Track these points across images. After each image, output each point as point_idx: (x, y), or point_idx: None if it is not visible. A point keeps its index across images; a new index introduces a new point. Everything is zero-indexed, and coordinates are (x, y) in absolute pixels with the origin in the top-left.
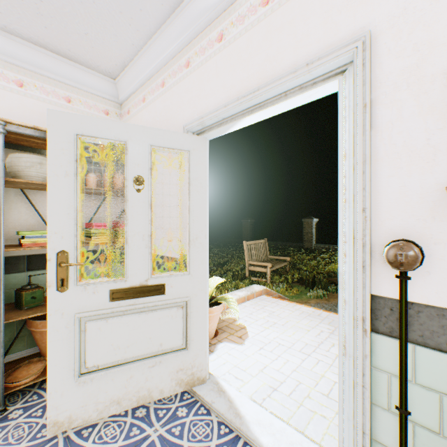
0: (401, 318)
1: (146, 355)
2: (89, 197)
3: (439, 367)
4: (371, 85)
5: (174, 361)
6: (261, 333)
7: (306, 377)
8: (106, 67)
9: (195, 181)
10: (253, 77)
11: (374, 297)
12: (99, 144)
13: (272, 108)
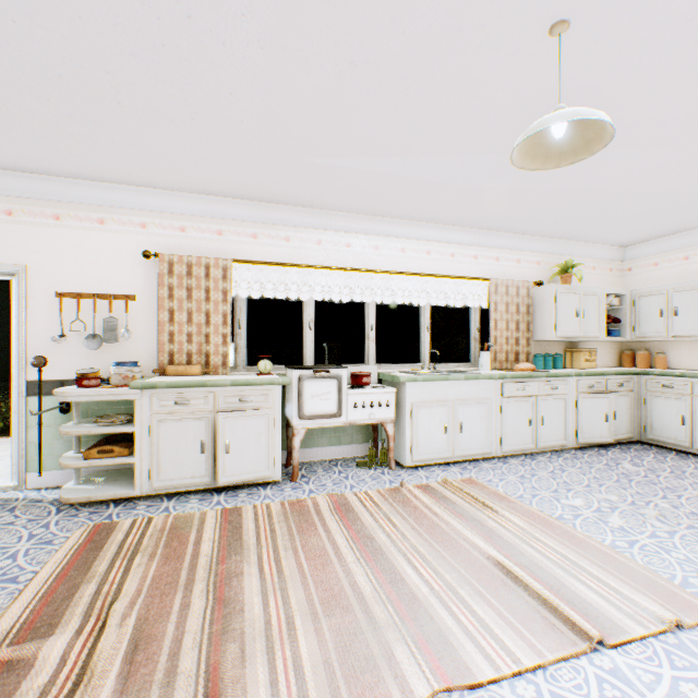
0: (41, 387)
1: None
2: None
3: (54, 401)
4: (29, 289)
5: None
6: None
7: None
8: None
9: None
10: None
11: (30, 381)
12: None
13: None
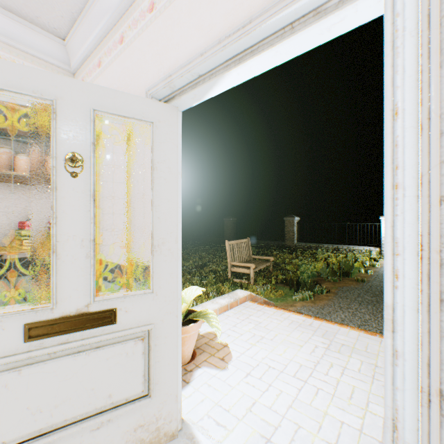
0: None
1: (87, 414)
2: (27, 188)
3: None
4: None
5: (131, 416)
6: (247, 352)
7: (305, 417)
8: (49, 19)
9: (162, 164)
10: (243, 7)
11: None
12: (31, 115)
13: (269, 53)
